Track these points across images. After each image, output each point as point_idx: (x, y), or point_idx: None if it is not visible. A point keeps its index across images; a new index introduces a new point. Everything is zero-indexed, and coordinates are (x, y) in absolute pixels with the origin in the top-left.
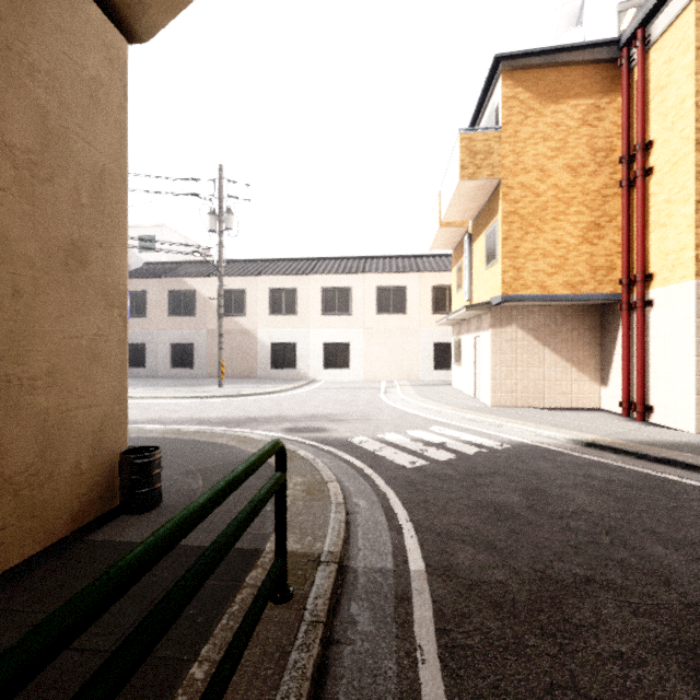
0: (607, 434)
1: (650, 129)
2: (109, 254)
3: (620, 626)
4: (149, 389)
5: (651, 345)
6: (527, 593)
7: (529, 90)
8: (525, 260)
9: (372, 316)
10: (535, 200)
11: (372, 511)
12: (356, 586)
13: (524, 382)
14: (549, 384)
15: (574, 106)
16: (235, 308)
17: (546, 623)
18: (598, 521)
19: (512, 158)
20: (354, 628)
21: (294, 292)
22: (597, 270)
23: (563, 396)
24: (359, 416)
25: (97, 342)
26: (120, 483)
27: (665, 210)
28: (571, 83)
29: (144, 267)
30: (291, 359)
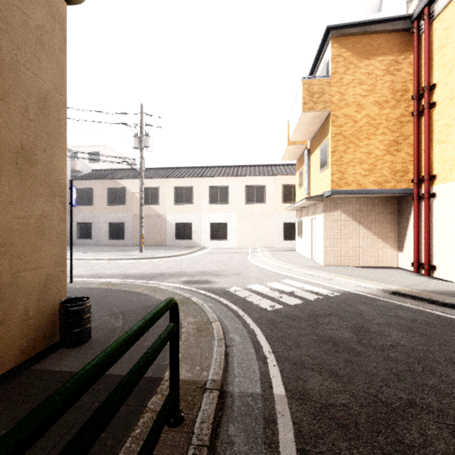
0: (406, 285)
1: (433, 76)
2: (52, 157)
3: (444, 446)
4: (93, 254)
5: (434, 223)
6: (366, 415)
7: (350, 50)
8: (347, 166)
9: (242, 205)
10: (354, 125)
11: (244, 344)
12: (233, 409)
13: (346, 249)
14: (363, 250)
15: (381, 61)
16: (152, 200)
17: (384, 444)
18: (410, 352)
19: (338, 96)
20: (232, 448)
21: (191, 189)
22: (396, 173)
23: (372, 258)
24: (234, 272)
25: (42, 221)
26: (60, 325)
27: (444, 131)
28: (378, 45)
29: (92, 172)
30: (189, 233)
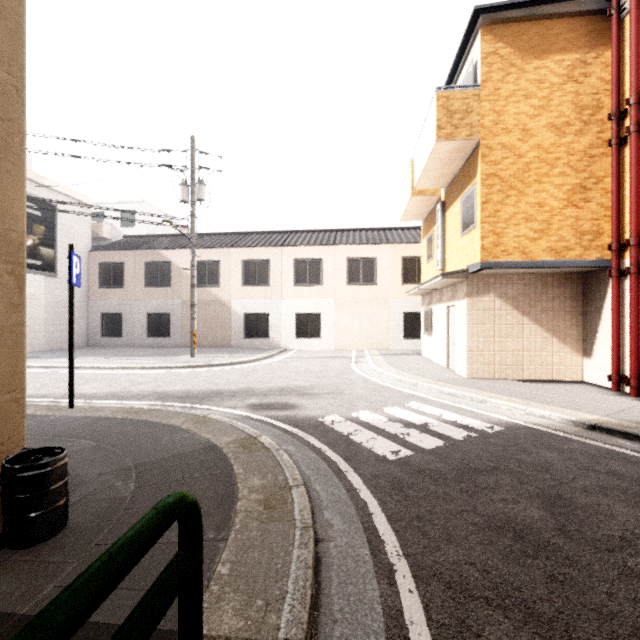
0: (607, 413)
1: None
2: None
3: None
4: (121, 359)
5: None
6: None
7: (511, 45)
8: (506, 225)
9: (342, 287)
10: (516, 161)
11: (350, 535)
12: None
13: (502, 353)
14: (529, 355)
15: (559, 61)
16: (209, 279)
17: None
18: None
19: (492, 117)
20: None
21: (267, 263)
22: (583, 235)
23: (544, 368)
24: (330, 389)
25: None
26: (2, 505)
27: None
28: (555, 37)
29: (123, 240)
30: (264, 328)
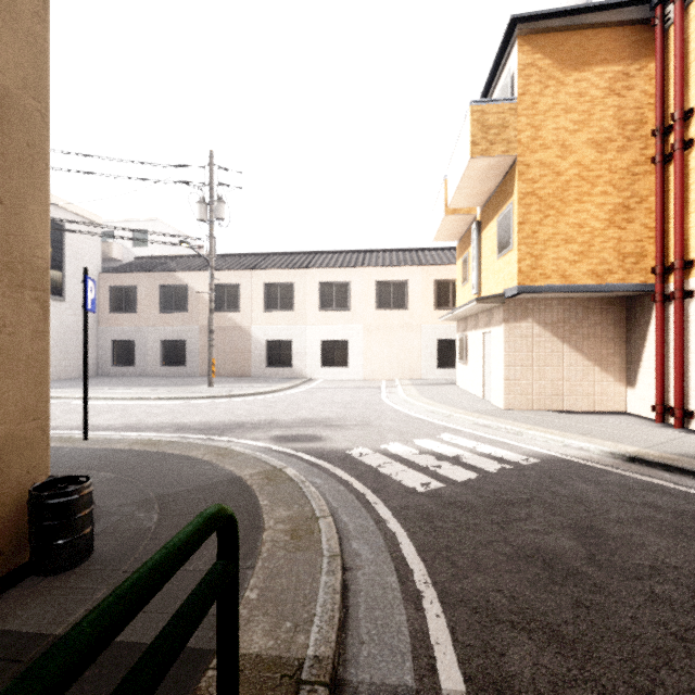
0: (649, 445)
1: (690, 95)
2: (17, 214)
3: None
4: (134, 389)
5: (691, 341)
6: None
7: (549, 56)
8: (544, 247)
9: (371, 312)
10: (555, 179)
11: (378, 564)
12: None
13: (541, 382)
14: (569, 385)
15: (600, 74)
16: (229, 304)
17: None
18: (693, 583)
19: (529, 132)
20: None
21: (290, 287)
22: (626, 258)
23: (585, 398)
24: (358, 420)
25: None
26: (29, 532)
27: None
28: (596, 48)
29: (135, 261)
30: (287, 357)
